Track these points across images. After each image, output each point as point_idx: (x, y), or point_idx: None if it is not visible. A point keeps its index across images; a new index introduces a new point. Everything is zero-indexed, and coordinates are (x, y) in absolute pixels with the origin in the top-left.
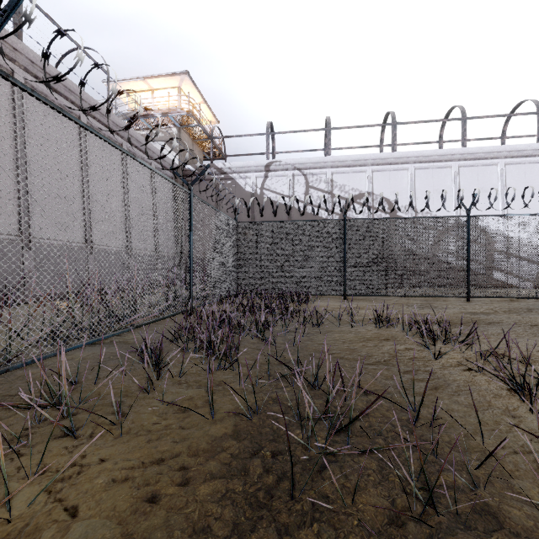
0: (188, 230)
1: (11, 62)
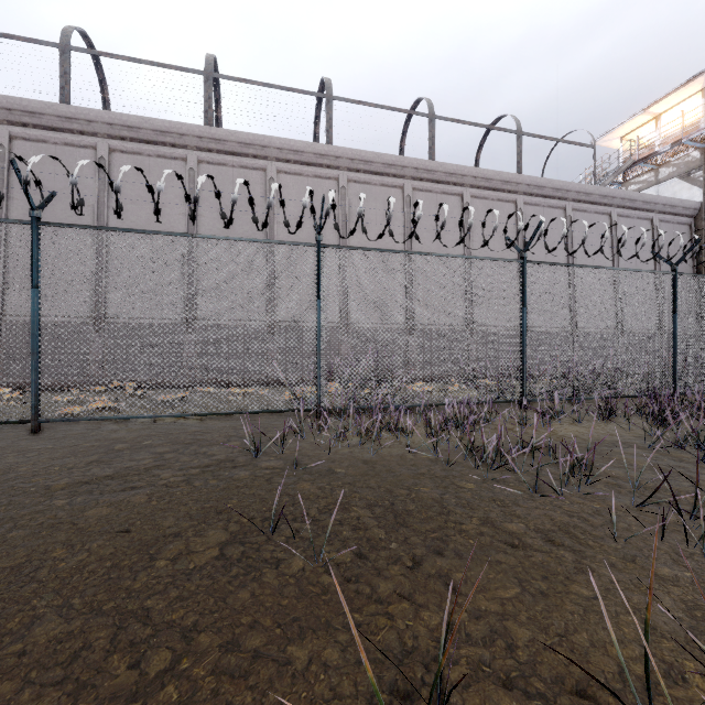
0: (671, 312)
1: (515, 195)
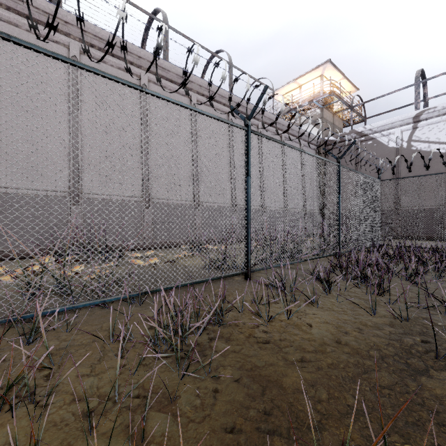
0: (337, 193)
1: (228, 108)
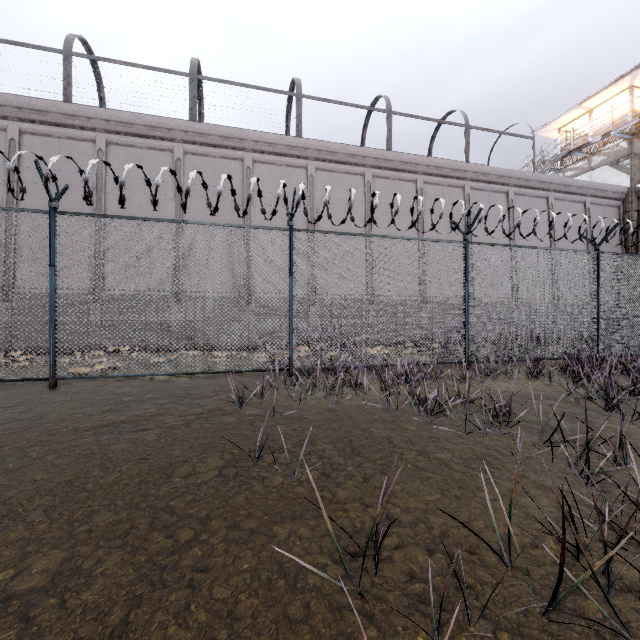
0: (594, 286)
1: (463, 181)
